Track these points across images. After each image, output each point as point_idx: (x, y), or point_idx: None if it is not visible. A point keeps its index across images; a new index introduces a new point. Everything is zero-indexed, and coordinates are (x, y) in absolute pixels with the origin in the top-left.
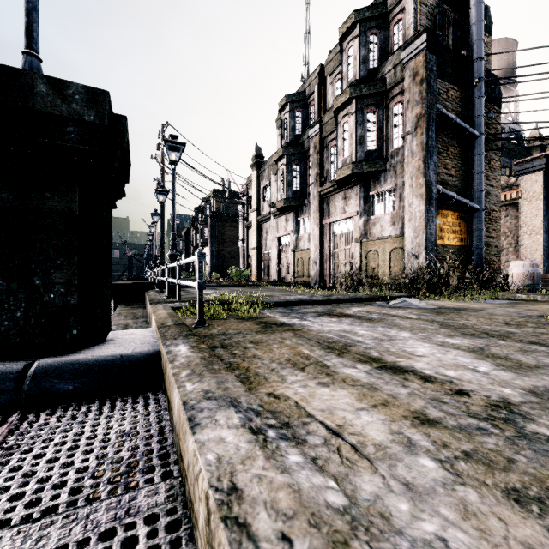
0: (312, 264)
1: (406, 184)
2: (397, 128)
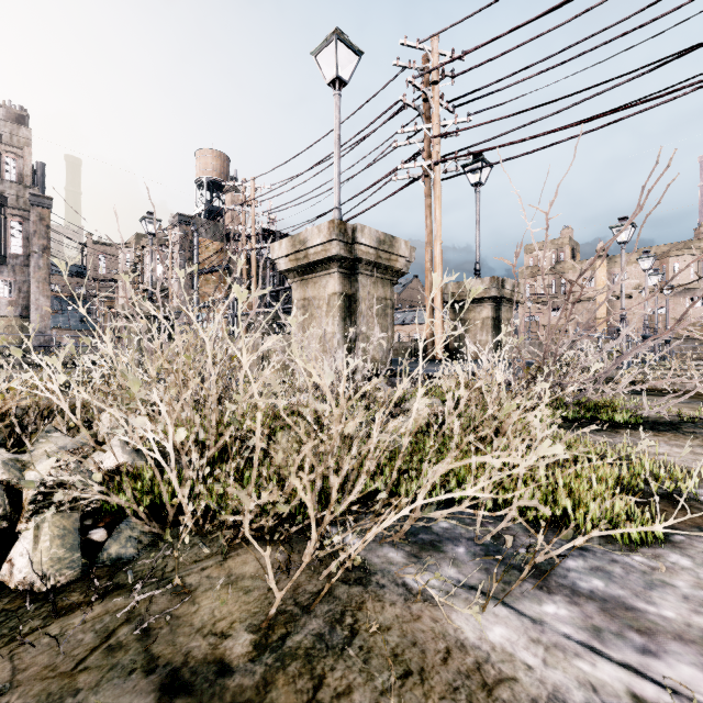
0: None
1: (33, 285)
2: (16, 239)
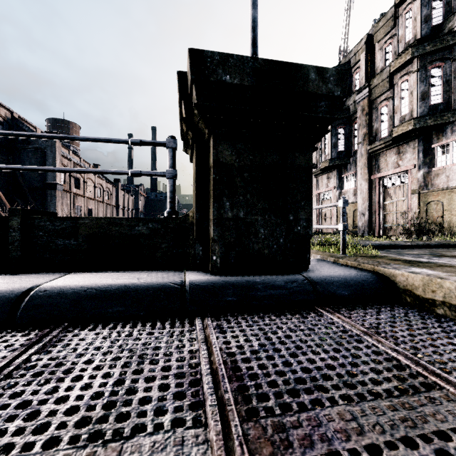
0: (359, 216)
1: None
2: None
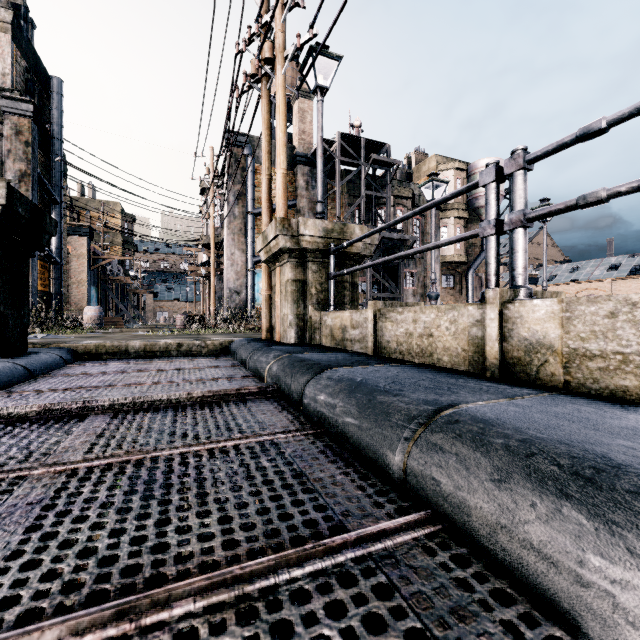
0: None
1: None
2: None
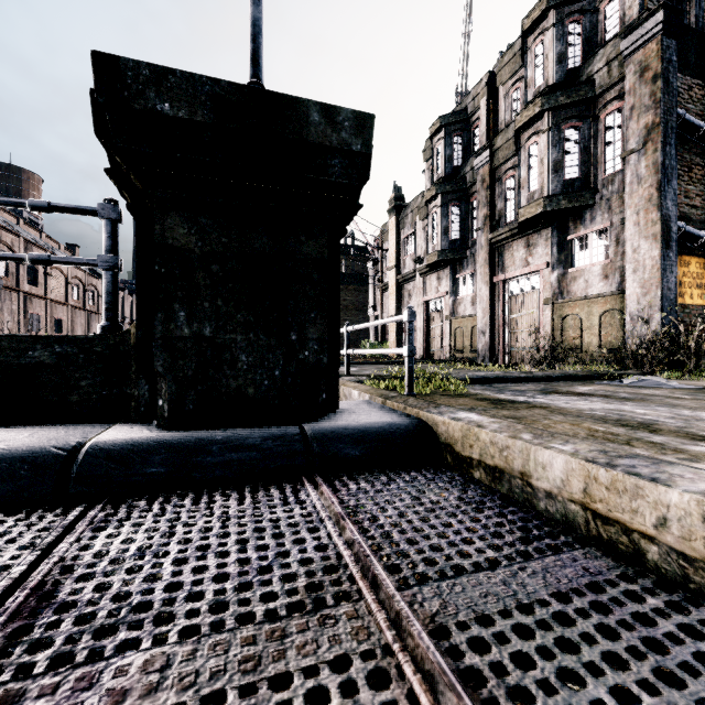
0: (479, 335)
1: (628, 222)
2: (612, 146)
